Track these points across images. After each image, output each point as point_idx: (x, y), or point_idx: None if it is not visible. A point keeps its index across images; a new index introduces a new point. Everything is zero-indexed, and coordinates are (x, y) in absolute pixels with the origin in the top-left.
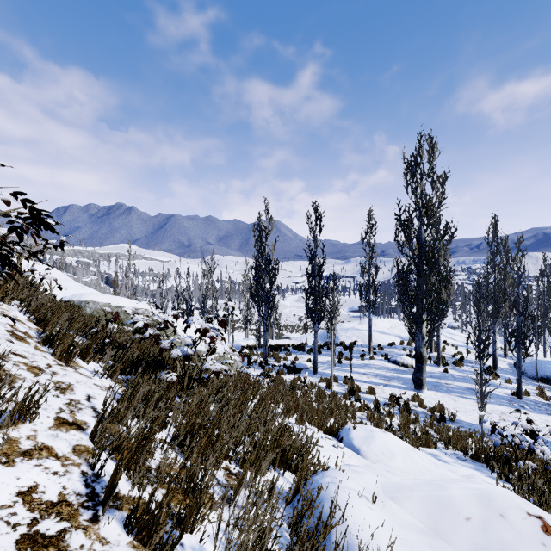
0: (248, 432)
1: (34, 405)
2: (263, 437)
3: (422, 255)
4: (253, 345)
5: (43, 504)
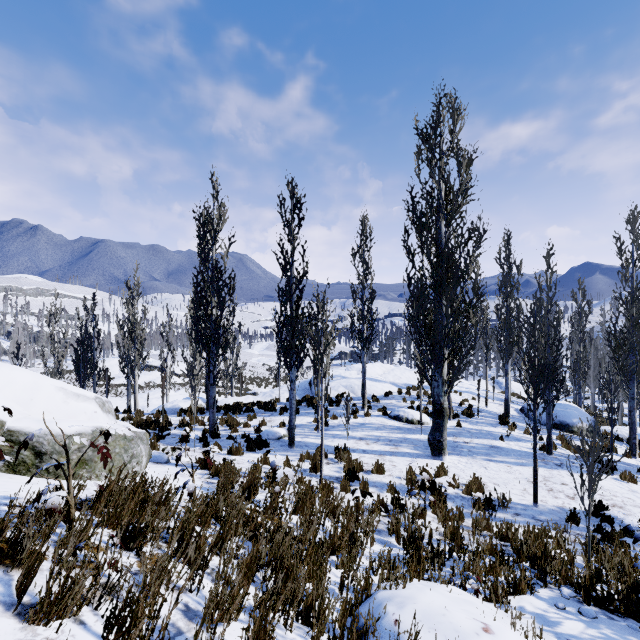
0: None
1: None
2: None
3: (442, 265)
4: (199, 407)
5: None
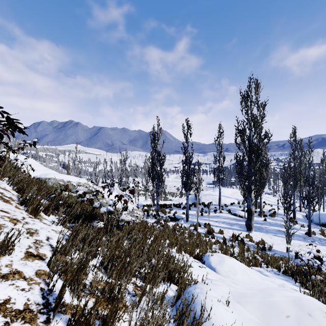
0: (147, 259)
1: (11, 244)
2: (157, 263)
3: (251, 150)
4: (150, 204)
5: (13, 311)
